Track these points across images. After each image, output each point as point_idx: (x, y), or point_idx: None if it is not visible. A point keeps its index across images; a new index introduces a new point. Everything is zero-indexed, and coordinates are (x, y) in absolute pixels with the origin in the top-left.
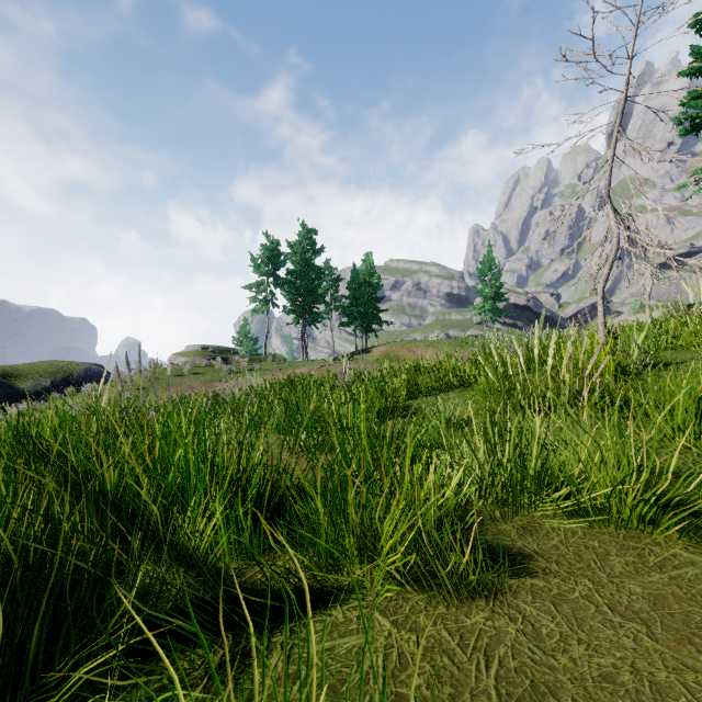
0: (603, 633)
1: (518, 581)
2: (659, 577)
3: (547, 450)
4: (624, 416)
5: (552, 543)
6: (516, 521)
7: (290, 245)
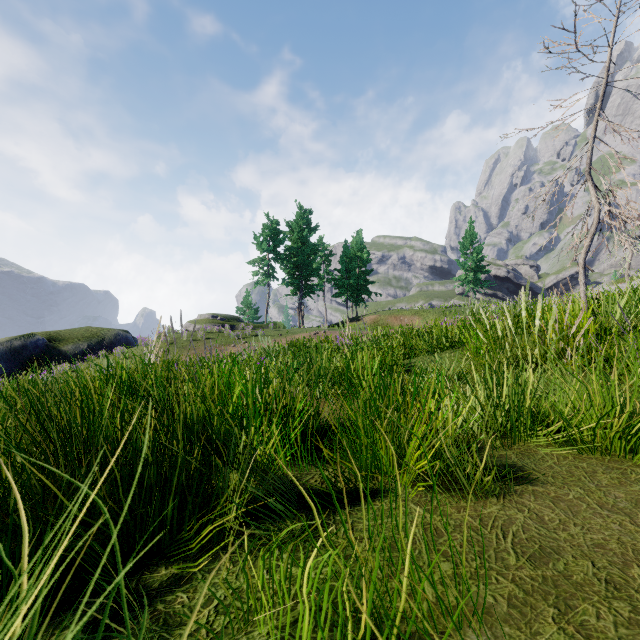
0: (594, 520)
1: (521, 488)
2: (639, 488)
3: (538, 396)
4: (606, 371)
5: (547, 464)
6: (514, 449)
7: (288, 224)
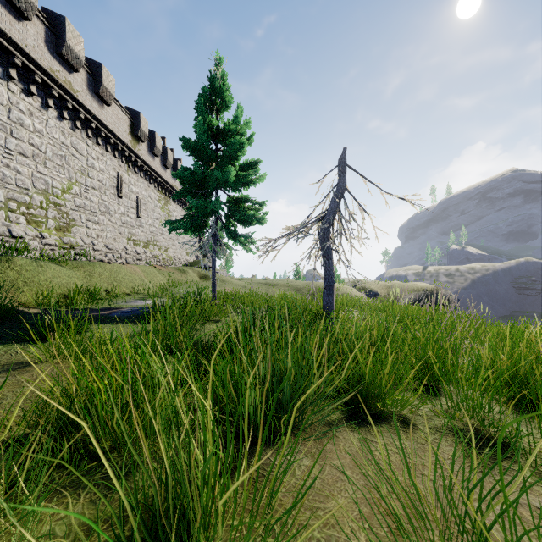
0: None
1: None
2: None
3: None
4: None
5: None
6: None
7: None
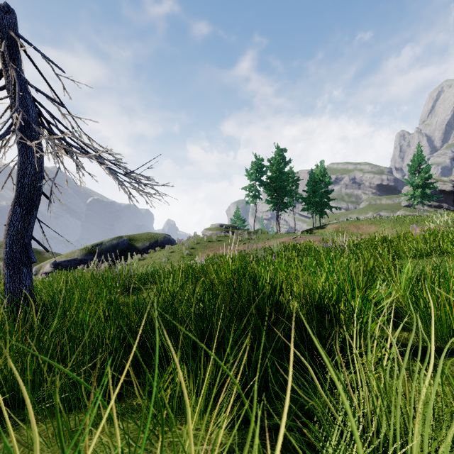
0: None
1: None
2: None
3: None
4: None
5: None
6: None
7: (269, 160)
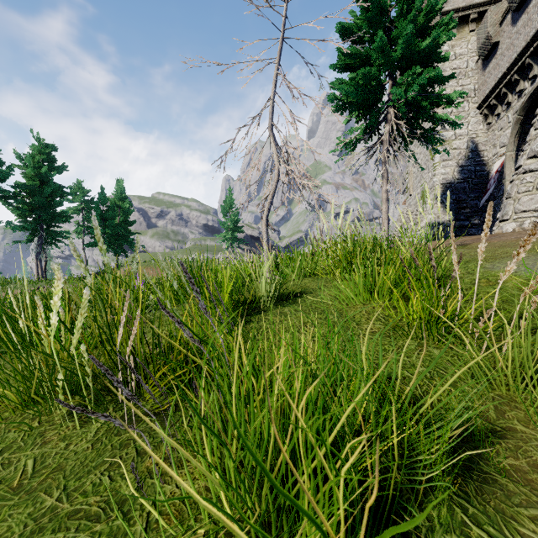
0: None
1: None
2: None
3: None
4: None
5: None
6: None
7: (19, 156)
